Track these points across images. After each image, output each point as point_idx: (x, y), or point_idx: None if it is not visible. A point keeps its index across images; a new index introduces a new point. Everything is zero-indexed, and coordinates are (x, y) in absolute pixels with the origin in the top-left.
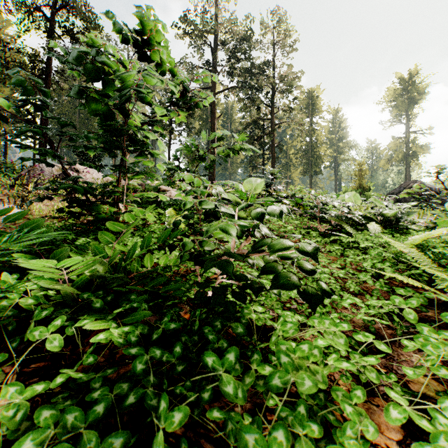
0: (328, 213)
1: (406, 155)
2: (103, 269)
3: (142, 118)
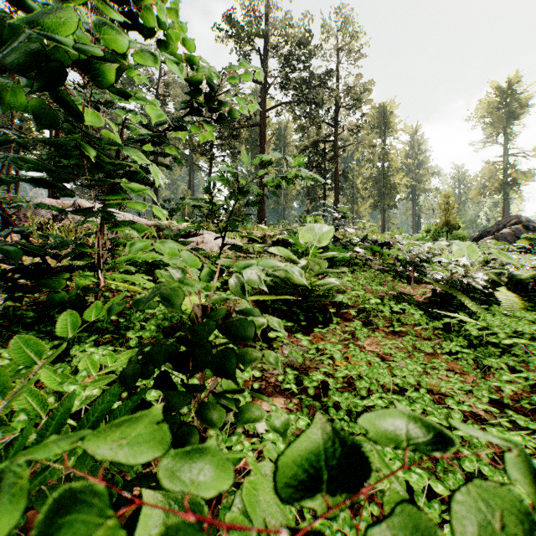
0: (432, 275)
1: (503, 183)
2: None
3: (143, 132)
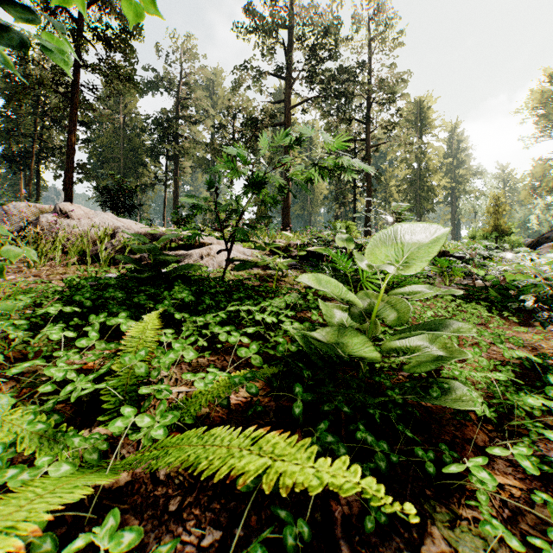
0: None
1: None
2: None
3: None
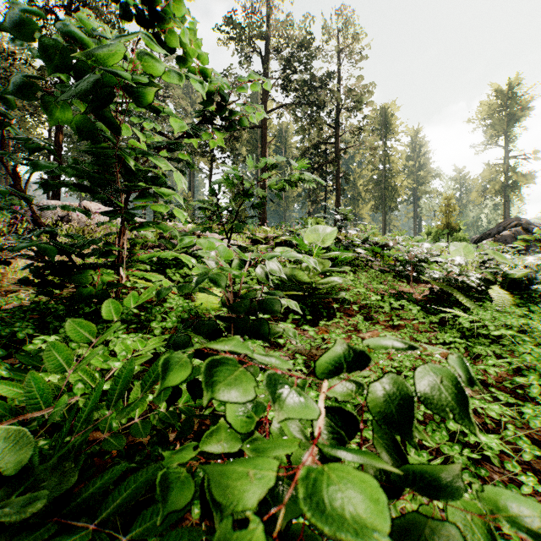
0: (429, 274)
1: (504, 185)
2: (12, 462)
3: (158, 139)
